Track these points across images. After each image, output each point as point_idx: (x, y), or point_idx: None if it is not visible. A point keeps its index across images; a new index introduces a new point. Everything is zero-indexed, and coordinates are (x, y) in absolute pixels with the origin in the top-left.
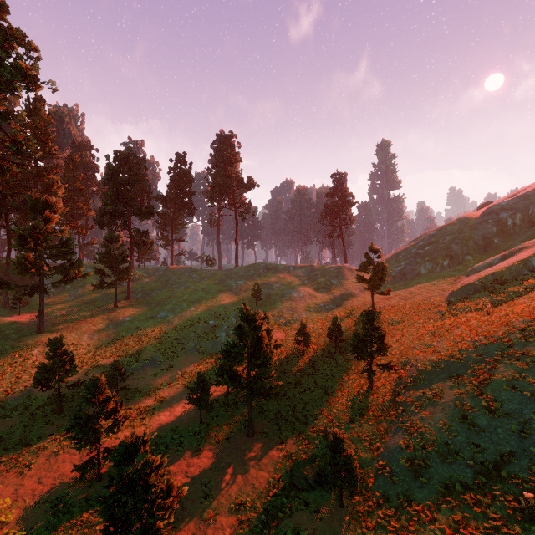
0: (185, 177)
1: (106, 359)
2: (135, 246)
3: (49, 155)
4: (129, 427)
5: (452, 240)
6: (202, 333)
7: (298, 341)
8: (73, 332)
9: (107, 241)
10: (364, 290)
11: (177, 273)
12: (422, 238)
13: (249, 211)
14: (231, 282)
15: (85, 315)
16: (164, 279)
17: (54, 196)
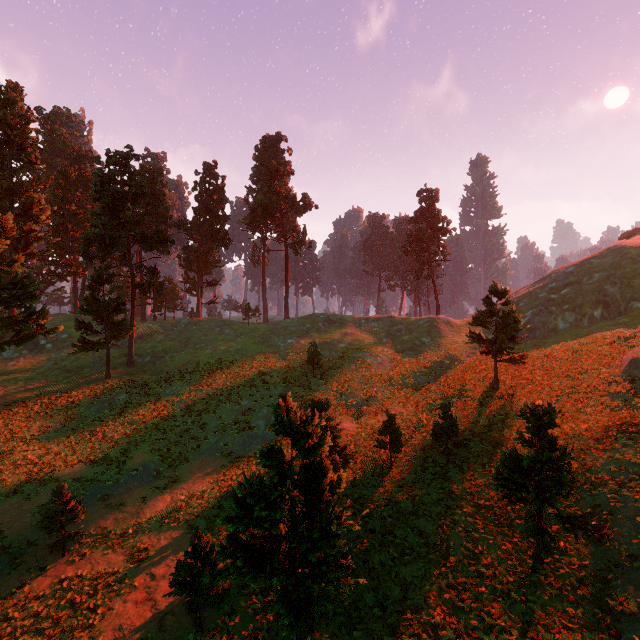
0: (216, 195)
1: (71, 467)
2: (136, 288)
3: (29, 166)
4: (60, 634)
5: (605, 279)
6: (229, 420)
7: (383, 444)
8: (31, 418)
9: (94, 280)
10: (474, 353)
11: (204, 328)
12: (553, 277)
13: (304, 242)
14: (278, 340)
15: (60, 390)
16: (185, 336)
17: (37, 221)
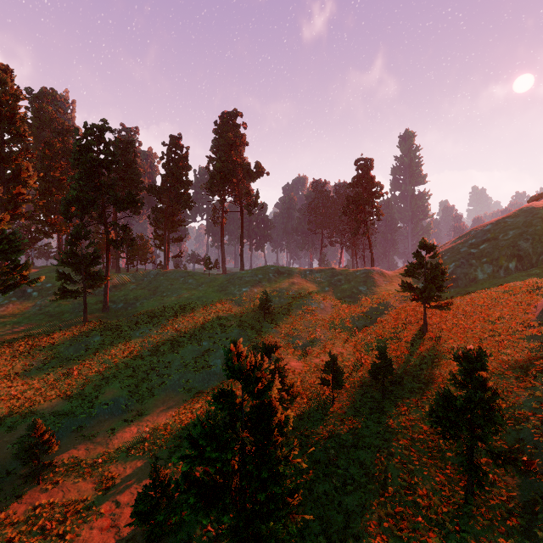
0: (181, 163)
1: (49, 402)
2: (110, 243)
3: (18, 138)
4: None
5: (518, 235)
6: (191, 359)
7: (326, 381)
8: (16, 358)
9: (72, 237)
10: (404, 300)
11: (170, 278)
12: (473, 234)
13: (257, 204)
14: (234, 289)
15: (42, 333)
16: (153, 285)
17: (26, 186)
